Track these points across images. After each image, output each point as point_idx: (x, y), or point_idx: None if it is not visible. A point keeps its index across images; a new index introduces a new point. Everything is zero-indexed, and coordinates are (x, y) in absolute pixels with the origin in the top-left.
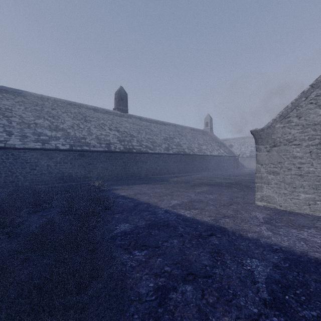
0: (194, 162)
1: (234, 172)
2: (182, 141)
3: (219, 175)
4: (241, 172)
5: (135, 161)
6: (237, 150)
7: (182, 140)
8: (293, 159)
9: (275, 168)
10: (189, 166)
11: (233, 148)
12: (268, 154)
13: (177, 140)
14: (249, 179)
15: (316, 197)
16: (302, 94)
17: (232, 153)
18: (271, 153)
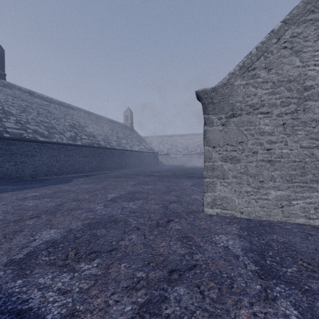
0: (112, 157)
1: (155, 168)
2: (97, 132)
3: (141, 172)
4: (161, 168)
5: (9, 152)
6: (156, 147)
7: (97, 130)
8: (259, 136)
9: (233, 152)
10: (105, 163)
11: (153, 145)
12: (223, 129)
13: (89, 130)
14: (172, 175)
15: (291, 194)
16: (272, 34)
17: (152, 149)
18: (228, 127)
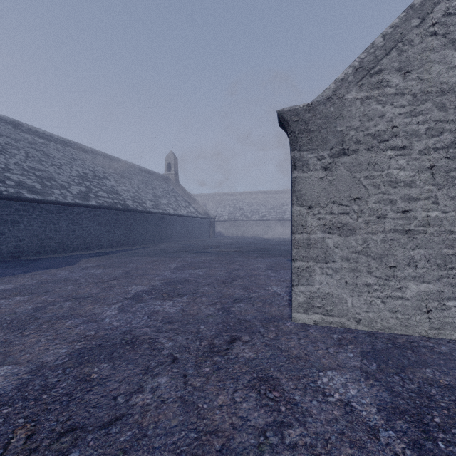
0: (146, 225)
1: (210, 241)
2: (123, 186)
3: (189, 247)
4: (219, 241)
5: None
6: (212, 210)
7: (122, 184)
8: (389, 189)
9: (344, 216)
10: (135, 233)
11: (208, 207)
12: (326, 177)
13: (111, 183)
14: (236, 251)
15: (444, 289)
16: (410, 11)
17: (207, 213)
18: (335, 172)
